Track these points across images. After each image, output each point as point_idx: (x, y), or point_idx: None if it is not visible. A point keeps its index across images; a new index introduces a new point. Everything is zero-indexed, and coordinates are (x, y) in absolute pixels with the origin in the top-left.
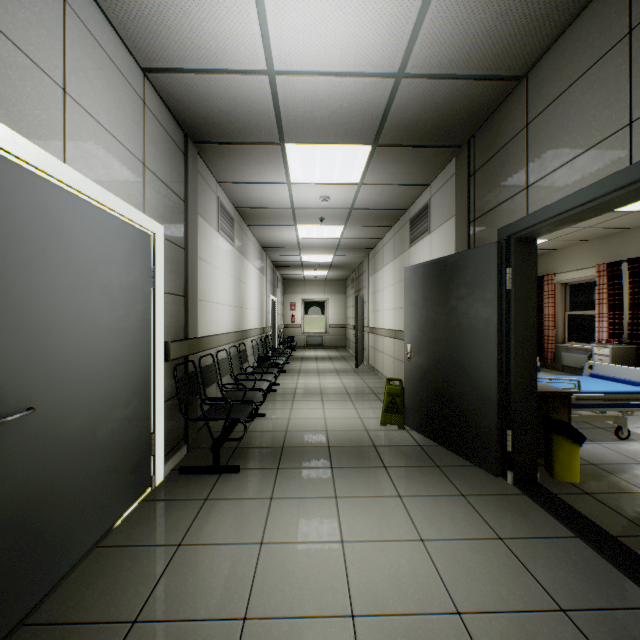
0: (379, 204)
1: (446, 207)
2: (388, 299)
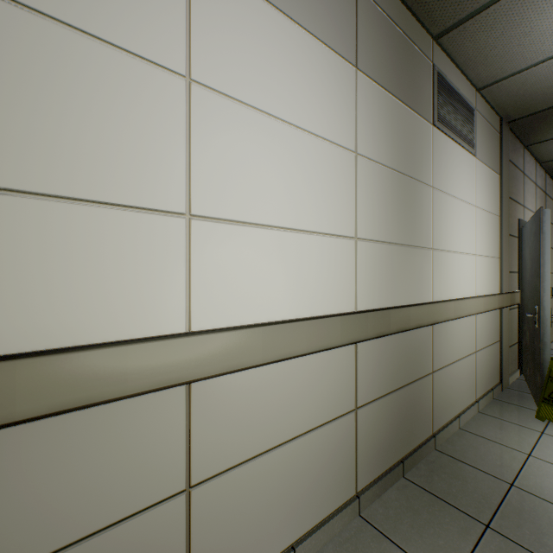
0: (533, 2)
1: (492, 154)
2: (298, 182)
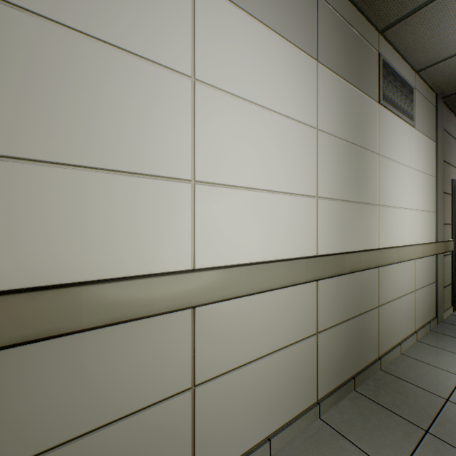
0: None
1: (429, 124)
2: (273, 154)
